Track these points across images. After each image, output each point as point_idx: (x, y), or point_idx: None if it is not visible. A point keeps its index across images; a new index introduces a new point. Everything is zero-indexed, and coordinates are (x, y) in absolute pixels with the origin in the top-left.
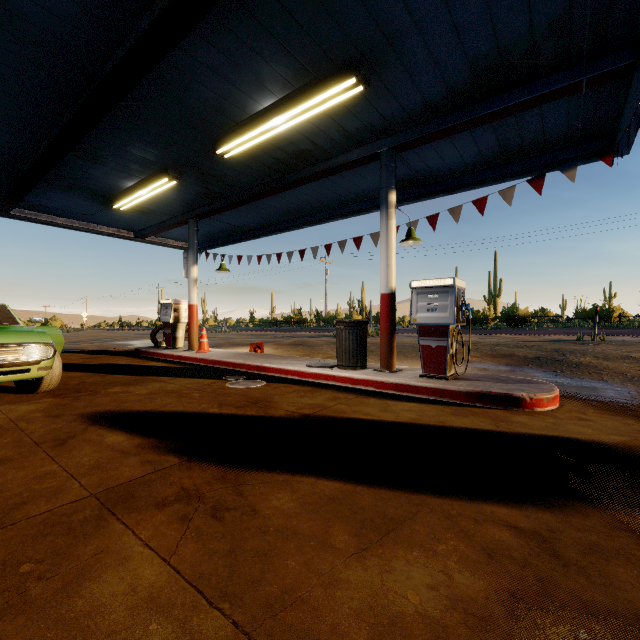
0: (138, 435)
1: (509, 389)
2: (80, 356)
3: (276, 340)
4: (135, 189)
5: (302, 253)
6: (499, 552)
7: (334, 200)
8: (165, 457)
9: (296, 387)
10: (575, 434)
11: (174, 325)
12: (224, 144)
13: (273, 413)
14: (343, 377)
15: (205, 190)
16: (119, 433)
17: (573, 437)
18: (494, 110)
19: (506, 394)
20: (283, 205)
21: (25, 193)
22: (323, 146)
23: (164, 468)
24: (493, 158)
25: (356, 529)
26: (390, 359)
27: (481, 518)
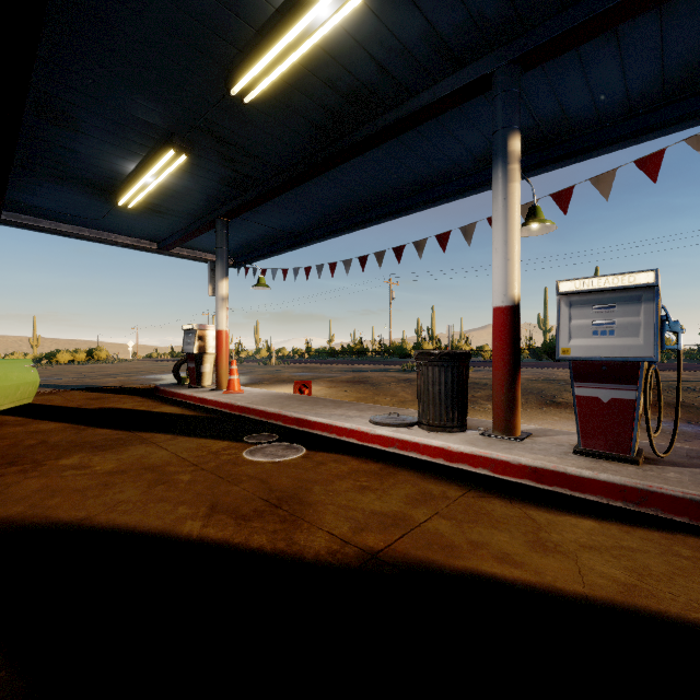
0: None
1: None
2: (87, 395)
3: (331, 375)
4: (138, 174)
5: (363, 261)
6: None
7: (408, 182)
8: None
9: (353, 463)
10: None
11: (199, 357)
12: (241, 76)
13: (303, 544)
14: (432, 447)
15: (230, 173)
16: None
17: None
18: None
19: None
20: (337, 194)
21: (3, 186)
22: (396, 74)
23: None
24: (680, 82)
25: None
26: (511, 417)
27: None
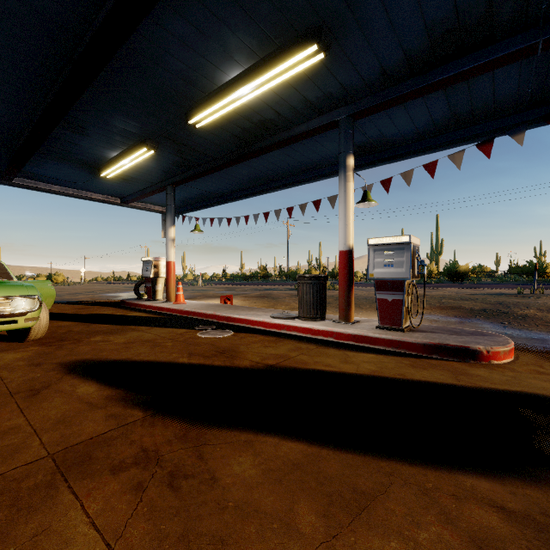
0: (108, 386)
1: (465, 341)
2: (73, 306)
3: (244, 293)
4: (118, 159)
5: (267, 215)
6: (491, 544)
7: (295, 167)
8: (130, 411)
9: (261, 337)
10: (539, 389)
11: (154, 279)
12: (195, 115)
13: (239, 363)
14: (304, 328)
15: (180, 159)
16: (91, 383)
17: (538, 393)
18: (449, 75)
19: (463, 347)
20: (250, 172)
21: (23, 163)
22: (286, 115)
23: (127, 423)
24: (444, 125)
25: (323, 506)
26: (348, 311)
27: (462, 494)
